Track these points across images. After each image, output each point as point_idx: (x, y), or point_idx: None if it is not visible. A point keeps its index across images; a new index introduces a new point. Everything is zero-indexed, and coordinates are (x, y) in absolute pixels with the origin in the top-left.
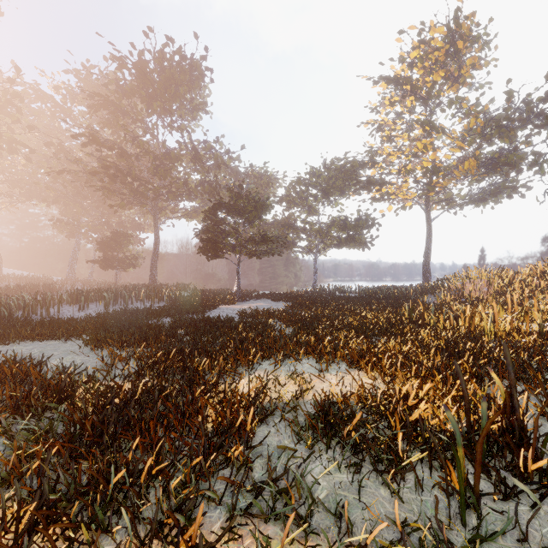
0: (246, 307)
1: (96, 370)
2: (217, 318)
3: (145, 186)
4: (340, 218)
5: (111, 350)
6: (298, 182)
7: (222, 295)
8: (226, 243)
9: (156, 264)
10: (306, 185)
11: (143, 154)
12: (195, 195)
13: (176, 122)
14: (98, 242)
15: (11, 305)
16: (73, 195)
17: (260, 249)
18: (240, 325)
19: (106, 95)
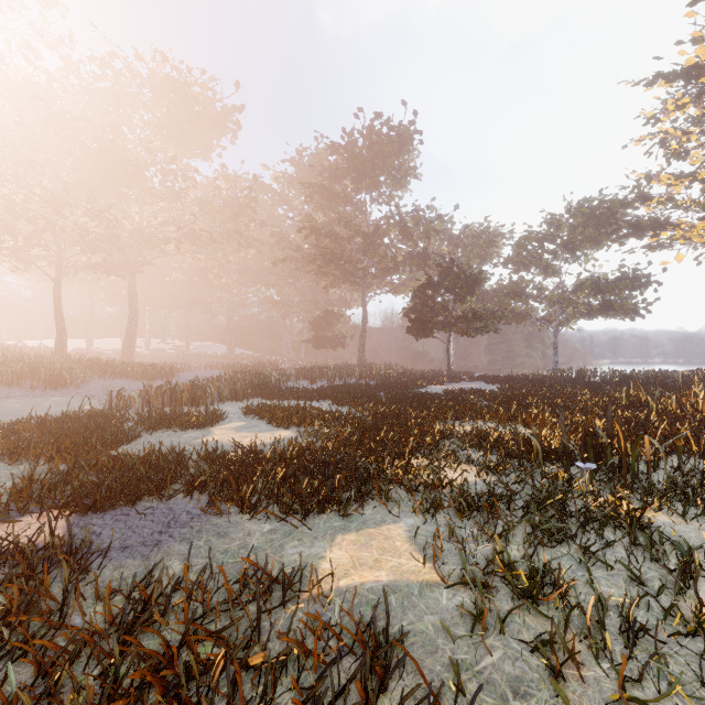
0: (454, 388)
1: (349, 412)
2: (424, 393)
3: (355, 266)
4: (589, 280)
5: (352, 405)
6: (528, 238)
7: (431, 376)
8: (435, 322)
9: (364, 343)
10: (539, 240)
11: (354, 236)
12: (403, 270)
13: (384, 194)
14: (312, 323)
15: (267, 377)
16: (289, 277)
17: (473, 327)
18: (442, 398)
19: (322, 184)
